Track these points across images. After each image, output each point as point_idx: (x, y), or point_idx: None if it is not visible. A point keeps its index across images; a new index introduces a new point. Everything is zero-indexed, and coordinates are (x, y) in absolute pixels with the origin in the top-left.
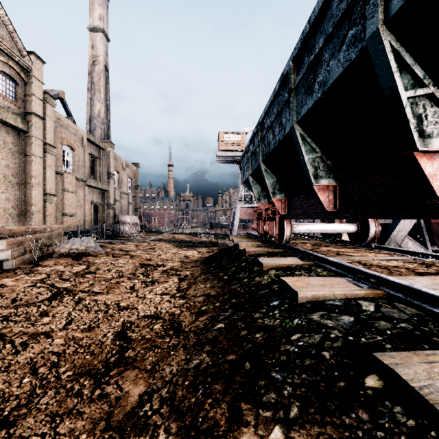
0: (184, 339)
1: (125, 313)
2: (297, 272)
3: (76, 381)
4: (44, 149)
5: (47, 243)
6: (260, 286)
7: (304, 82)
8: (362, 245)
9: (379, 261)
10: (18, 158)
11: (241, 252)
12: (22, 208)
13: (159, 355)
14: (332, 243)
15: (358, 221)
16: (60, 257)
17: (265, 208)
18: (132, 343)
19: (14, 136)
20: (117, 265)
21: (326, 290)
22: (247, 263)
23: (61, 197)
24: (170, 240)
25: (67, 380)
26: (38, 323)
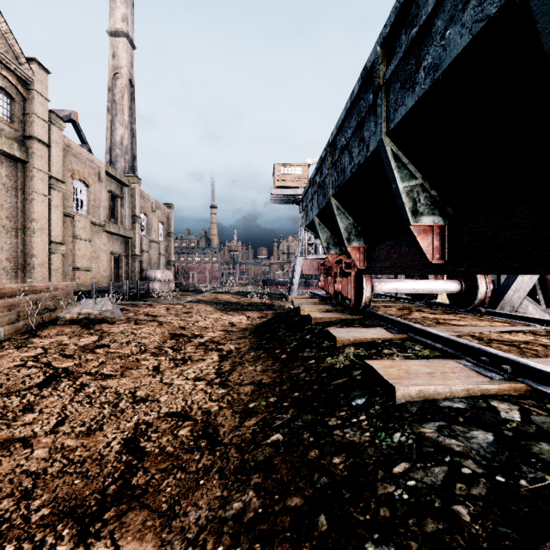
0: (222, 457)
1: (141, 408)
2: (386, 351)
3: (51, 527)
4: (49, 185)
5: (50, 305)
6: (334, 372)
7: (400, 73)
8: (467, 310)
9: (499, 334)
10: (15, 196)
11: (304, 318)
12: (20, 260)
13: (182, 485)
14: (425, 306)
15: (461, 278)
16: (66, 324)
17: (337, 260)
18: (145, 459)
19: (9, 167)
20: (140, 336)
21: (439, 383)
22: (314, 336)
23: (71, 246)
24: (212, 301)
25: (39, 525)
26: (17, 423)
